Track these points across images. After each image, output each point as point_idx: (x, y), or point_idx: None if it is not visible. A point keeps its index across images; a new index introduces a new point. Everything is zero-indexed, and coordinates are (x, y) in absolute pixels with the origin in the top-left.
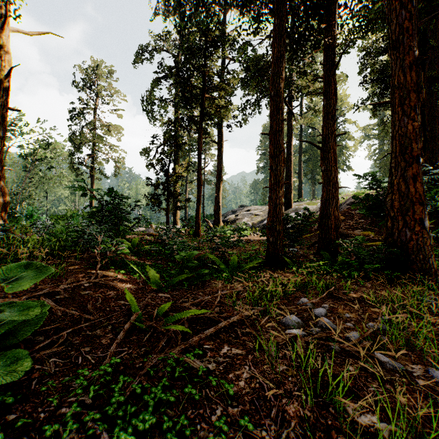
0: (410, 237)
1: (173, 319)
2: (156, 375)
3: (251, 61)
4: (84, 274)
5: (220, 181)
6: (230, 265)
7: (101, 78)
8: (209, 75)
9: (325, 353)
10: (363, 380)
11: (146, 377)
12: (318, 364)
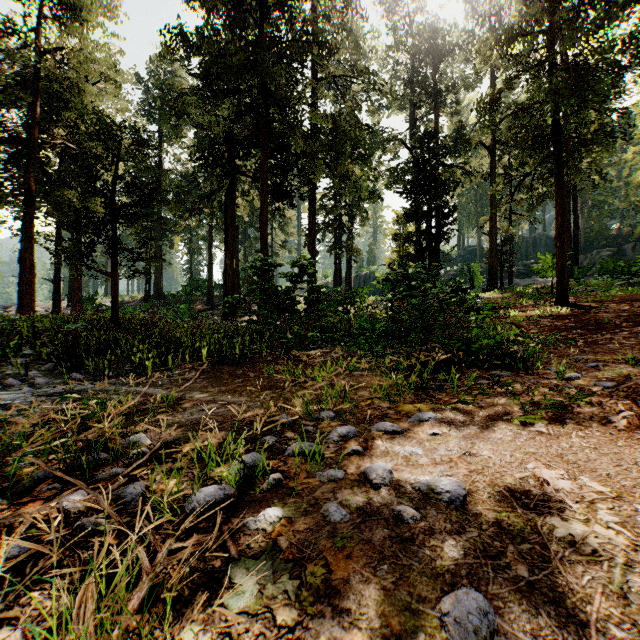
0: None
1: None
2: None
3: None
4: None
5: None
6: None
7: None
8: None
9: None
10: None
11: None
12: None
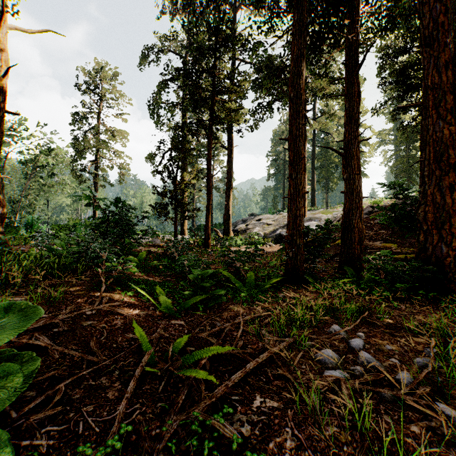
0: (446, 253)
1: (192, 359)
2: (177, 448)
3: (263, 62)
4: (86, 297)
5: (230, 189)
6: (246, 283)
7: (105, 80)
8: (220, 76)
9: (378, 405)
10: (435, 447)
11: (165, 452)
12: (375, 423)
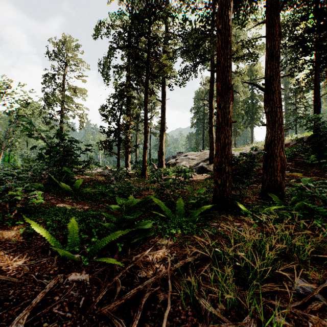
0: None
1: None
2: None
3: (188, 33)
4: None
5: (163, 132)
6: (176, 211)
7: (68, 50)
8: (154, 38)
9: None
10: None
11: None
12: None
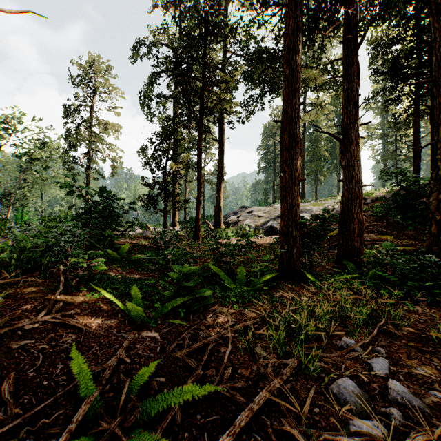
0: None
1: (154, 408)
2: None
3: (254, 54)
4: (37, 303)
5: (221, 181)
6: (237, 280)
7: (97, 73)
8: (210, 65)
9: None
10: None
11: None
12: None
